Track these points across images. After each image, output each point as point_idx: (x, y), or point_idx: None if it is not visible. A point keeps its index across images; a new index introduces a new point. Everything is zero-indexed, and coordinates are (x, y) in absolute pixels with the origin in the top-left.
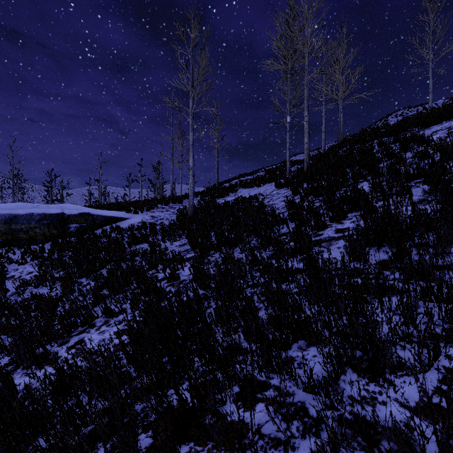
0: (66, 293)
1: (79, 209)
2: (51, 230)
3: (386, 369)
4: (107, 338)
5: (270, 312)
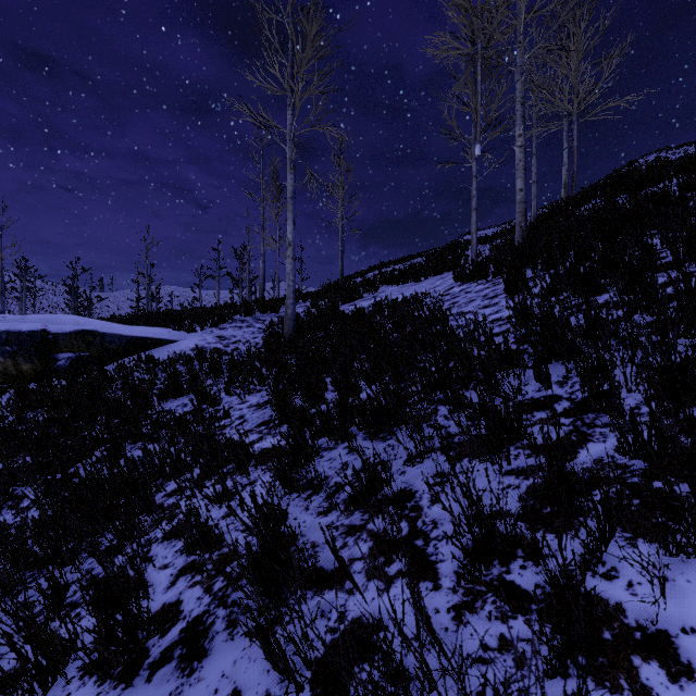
0: None
1: (83, 324)
2: (20, 364)
3: None
4: None
5: None
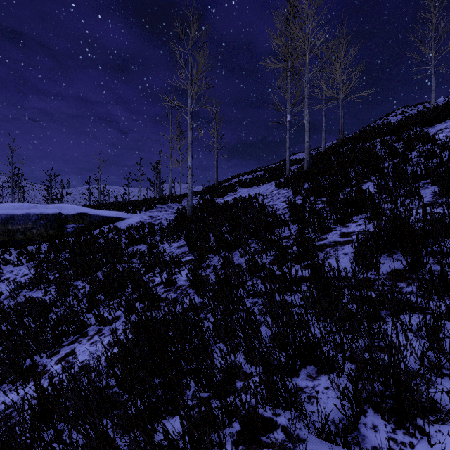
0: (60, 297)
1: (77, 209)
2: (48, 230)
3: (414, 411)
4: (95, 356)
5: (273, 330)
